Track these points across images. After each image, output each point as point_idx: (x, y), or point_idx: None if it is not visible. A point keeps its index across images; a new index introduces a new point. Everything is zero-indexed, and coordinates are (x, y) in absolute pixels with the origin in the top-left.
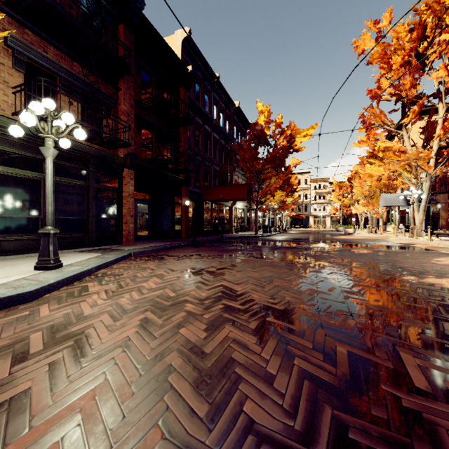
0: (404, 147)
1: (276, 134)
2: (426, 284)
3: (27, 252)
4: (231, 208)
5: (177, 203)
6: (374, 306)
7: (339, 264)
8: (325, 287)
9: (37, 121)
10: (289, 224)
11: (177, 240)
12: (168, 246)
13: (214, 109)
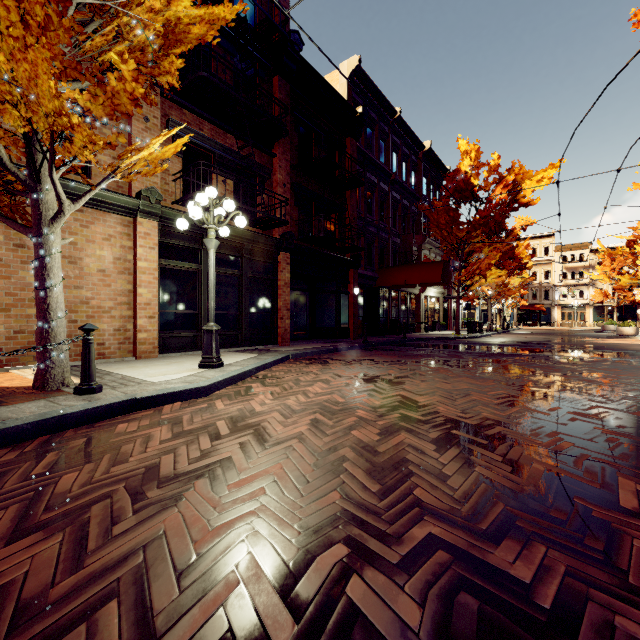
0: None
1: (490, 183)
2: None
3: (185, 351)
4: (418, 296)
5: (342, 291)
6: (611, 432)
7: (582, 379)
8: (545, 406)
9: (202, 213)
10: (515, 320)
11: (342, 341)
12: (332, 348)
13: (393, 157)
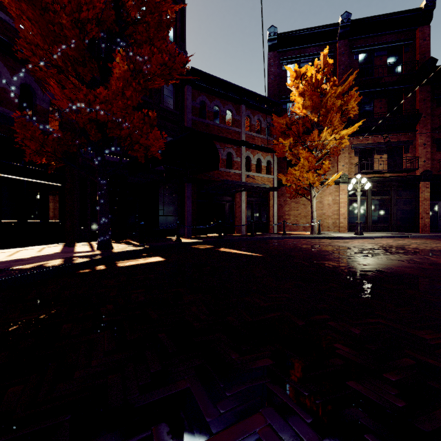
0: None
1: None
2: None
3: None
4: None
5: None
6: None
7: None
8: None
9: (353, 185)
10: None
11: None
12: None
13: None
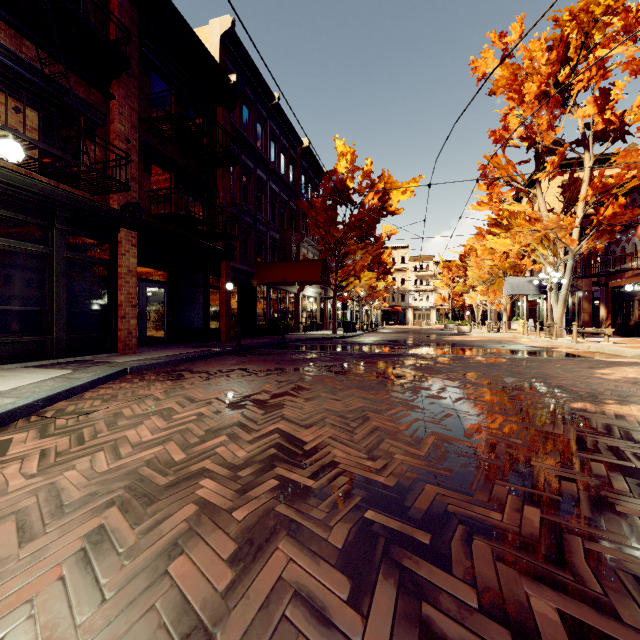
0: (538, 213)
1: (364, 188)
2: (612, 417)
3: None
4: (297, 295)
5: (212, 286)
6: (555, 470)
7: (465, 382)
8: (458, 428)
9: None
10: (380, 320)
11: (212, 344)
12: (195, 355)
13: (271, 146)
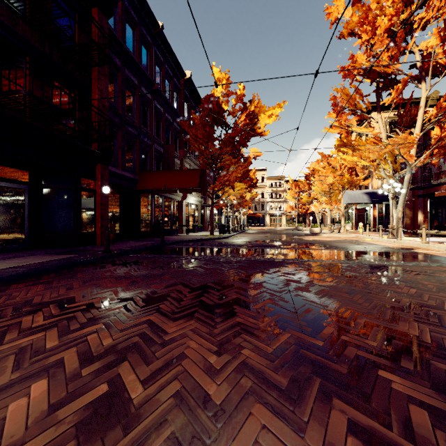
0: (379, 135)
1: (237, 110)
2: None
3: None
4: (180, 202)
5: (85, 188)
6: None
7: None
8: None
9: None
10: (246, 223)
11: (82, 249)
12: (22, 271)
13: (157, 71)
